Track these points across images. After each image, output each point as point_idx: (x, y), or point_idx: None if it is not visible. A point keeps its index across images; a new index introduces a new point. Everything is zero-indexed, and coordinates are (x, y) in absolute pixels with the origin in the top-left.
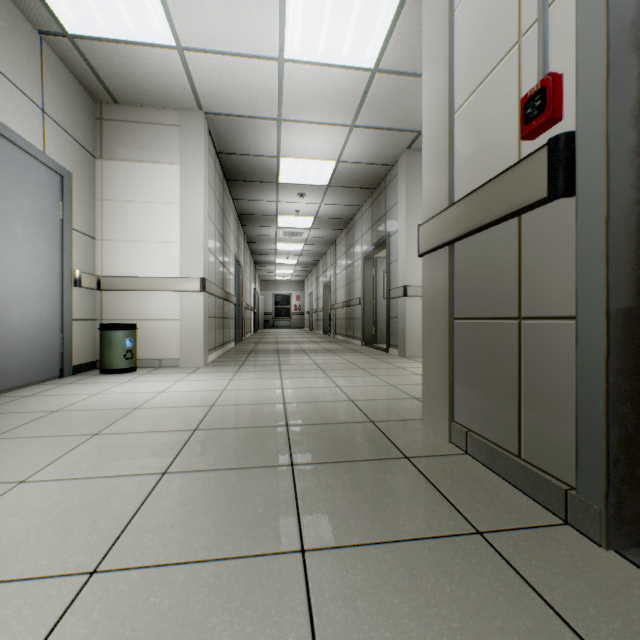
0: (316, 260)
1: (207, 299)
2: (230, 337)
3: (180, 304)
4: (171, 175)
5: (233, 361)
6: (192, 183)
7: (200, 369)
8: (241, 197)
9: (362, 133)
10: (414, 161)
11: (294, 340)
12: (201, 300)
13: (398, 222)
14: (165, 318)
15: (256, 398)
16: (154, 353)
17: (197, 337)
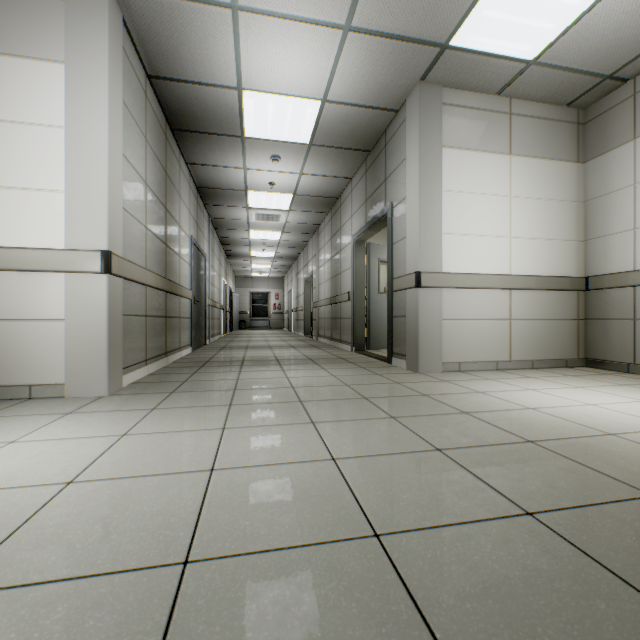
0: (296, 253)
1: (119, 287)
2: (182, 342)
3: (66, 293)
4: (50, 79)
5: (166, 382)
6: (87, 95)
7: (93, 403)
8: (197, 160)
9: (360, 44)
10: (430, 98)
11: (269, 344)
12: (103, 287)
13: (406, 185)
14: (39, 317)
15: (119, 529)
16: (19, 375)
17: (96, 348)
